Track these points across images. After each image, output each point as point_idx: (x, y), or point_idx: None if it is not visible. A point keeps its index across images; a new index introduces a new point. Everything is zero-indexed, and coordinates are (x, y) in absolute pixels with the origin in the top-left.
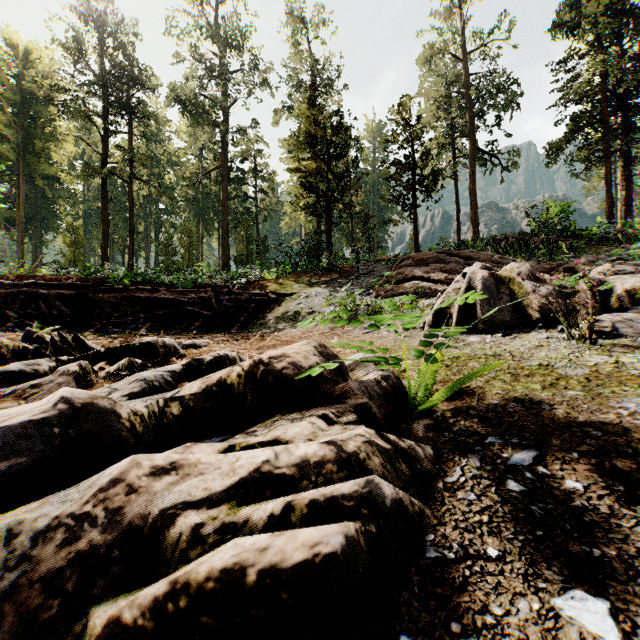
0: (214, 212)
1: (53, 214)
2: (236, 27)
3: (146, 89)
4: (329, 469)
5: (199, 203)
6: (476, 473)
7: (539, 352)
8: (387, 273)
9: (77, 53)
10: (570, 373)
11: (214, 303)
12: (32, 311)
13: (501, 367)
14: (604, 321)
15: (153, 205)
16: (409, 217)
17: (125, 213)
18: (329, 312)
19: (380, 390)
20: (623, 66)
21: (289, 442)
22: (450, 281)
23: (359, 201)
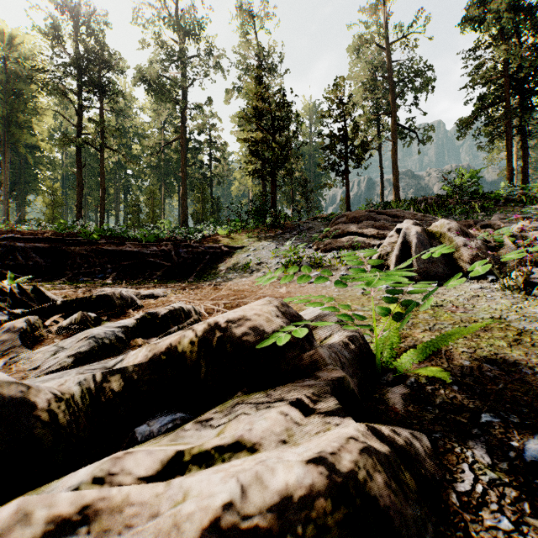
0: (174, 177)
1: (35, 178)
2: (193, 19)
3: (115, 70)
4: (321, 508)
5: (162, 169)
6: (493, 477)
7: (478, 302)
8: (326, 229)
9: (55, 38)
10: (528, 327)
11: (173, 255)
12: (10, 262)
13: (453, 320)
14: (533, 273)
15: (122, 171)
16: (342, 181)
17: (98, 177)
18: (275, 263)
19: (349, 354)
20: (522, 55)
21: (256, 444)
22: (381, 236)
23: (298, 168)
